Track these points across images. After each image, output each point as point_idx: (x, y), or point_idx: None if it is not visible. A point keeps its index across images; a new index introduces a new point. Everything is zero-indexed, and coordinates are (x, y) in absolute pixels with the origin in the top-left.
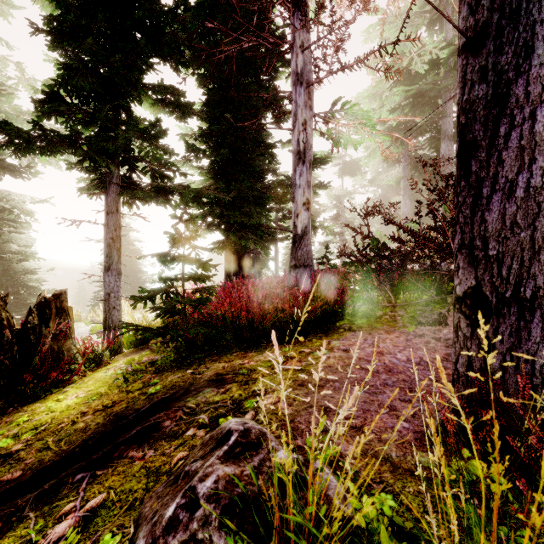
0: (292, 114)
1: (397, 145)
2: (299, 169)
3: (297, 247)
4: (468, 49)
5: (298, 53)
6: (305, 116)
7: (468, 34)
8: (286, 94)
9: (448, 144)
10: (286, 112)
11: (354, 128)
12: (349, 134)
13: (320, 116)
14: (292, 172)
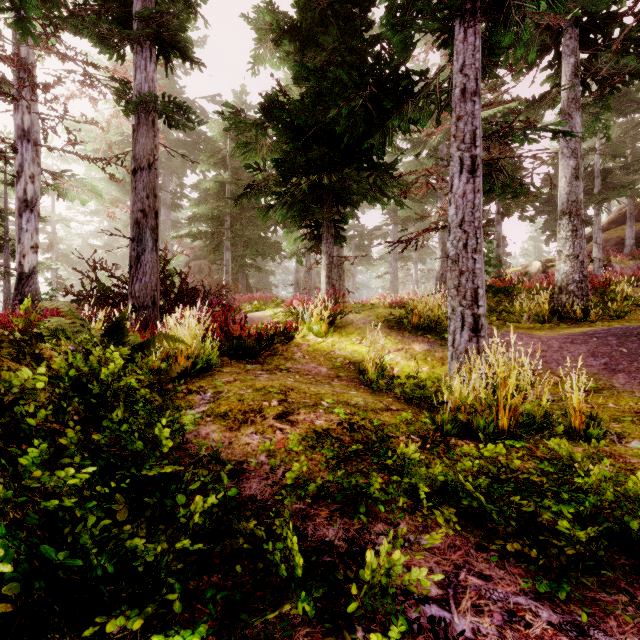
0: (17, 163)
1: (124, 193)
2: (27, 216)
3: (25, 284)
4: (132, 241)
5: (25, 112)
6: (33, 171)
7: (132, 237)
8: (12, 146)
9: (167, 211)
10: (7, 156)
11: (83, 190)
12: (77, 193)
13: (47, 172)
14: (18, 216)
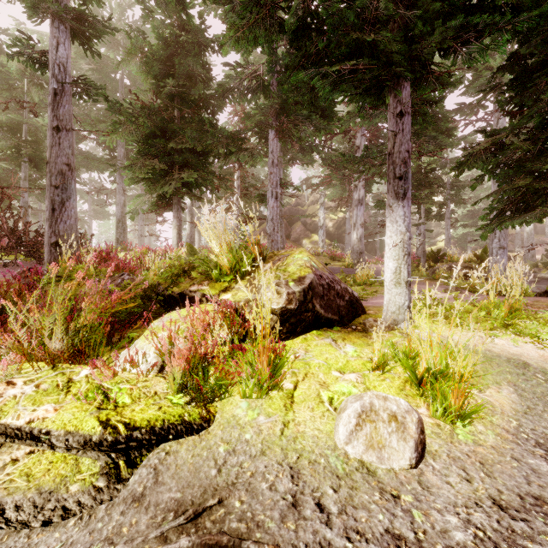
0: None
1: None
2: None
3: None
4: (56, 187)
5: None
6: None
7: (56, 184)
8: None
9: None
10: None
11: None
12: None
13: None
14: None
